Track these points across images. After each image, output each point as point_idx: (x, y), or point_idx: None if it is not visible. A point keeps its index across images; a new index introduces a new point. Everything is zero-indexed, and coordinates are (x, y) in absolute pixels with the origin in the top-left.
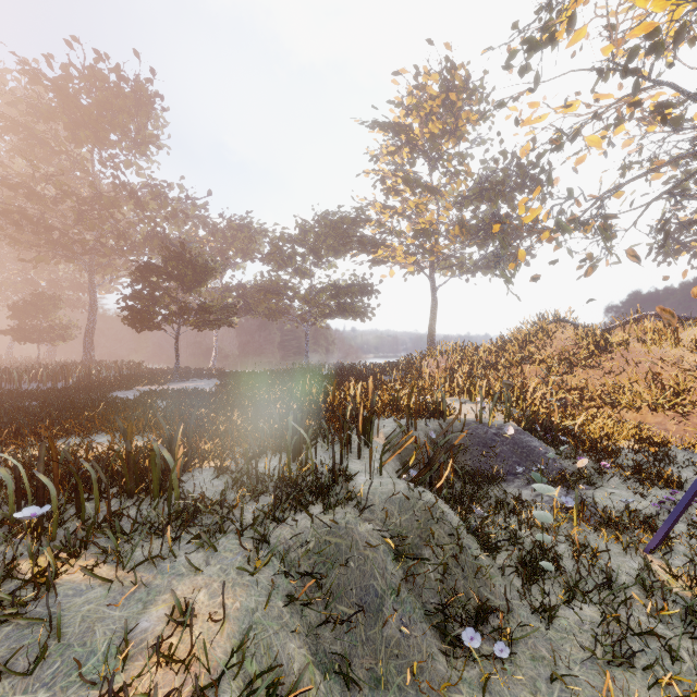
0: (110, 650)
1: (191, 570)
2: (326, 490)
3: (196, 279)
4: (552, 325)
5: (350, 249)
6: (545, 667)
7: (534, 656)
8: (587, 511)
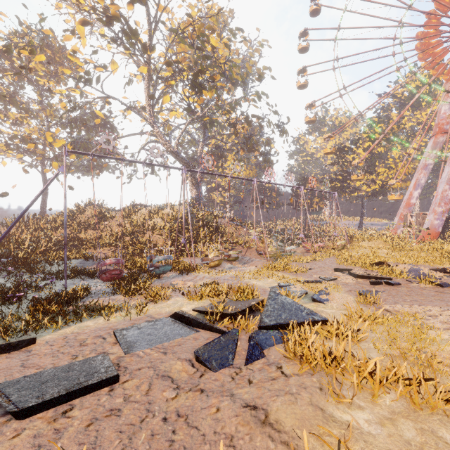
0: None
1: None
2: None
3: None
4: (89, 206)
5: None
6: None
7: None
8: None
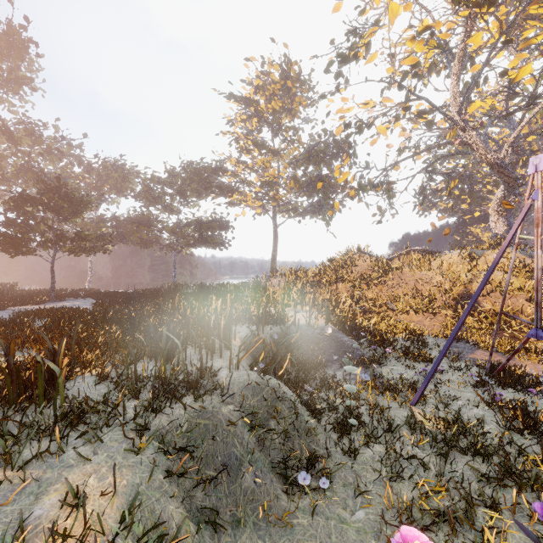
0: (4, 540)
1: (79, 461)
2: (196, 384)
3: (72, 210)
4: (356, 255)
5: (211, 193)
6: (351, 489)
7: (345, 483)
8: (378, 382)
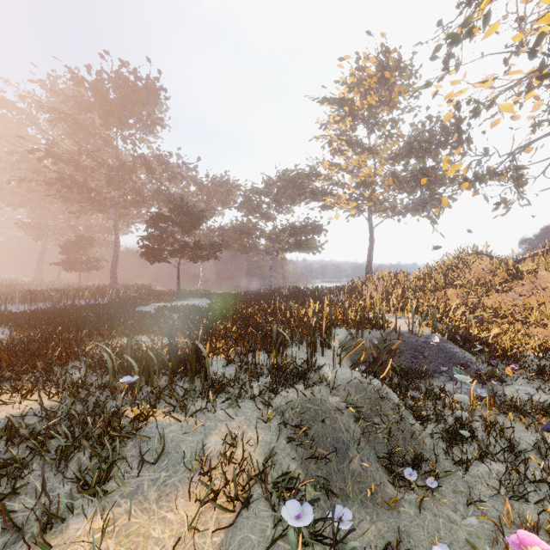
0: (193, 456)
1: (226, 418)
2: (305, 374)
3: (192, 224)
4: (471, 256)
5: (304, 198)
6: (462, 497)
7: (455, 490)
8: (498, 400)
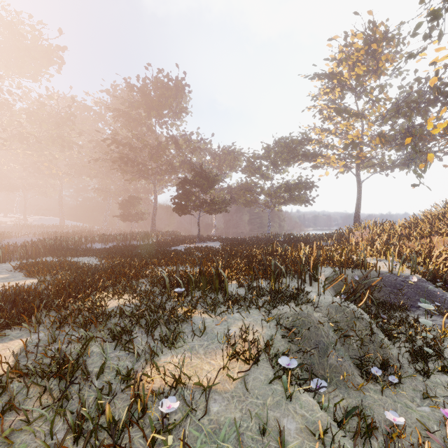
0: (222, 336)
1: (241, 318)
2: (296, 296)
3: (209, 186)
4: None
5: (297, 160)
6: (420, 394)
7: (414, 389)
8: None
